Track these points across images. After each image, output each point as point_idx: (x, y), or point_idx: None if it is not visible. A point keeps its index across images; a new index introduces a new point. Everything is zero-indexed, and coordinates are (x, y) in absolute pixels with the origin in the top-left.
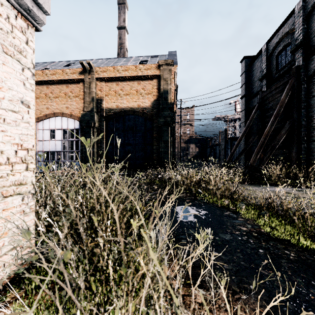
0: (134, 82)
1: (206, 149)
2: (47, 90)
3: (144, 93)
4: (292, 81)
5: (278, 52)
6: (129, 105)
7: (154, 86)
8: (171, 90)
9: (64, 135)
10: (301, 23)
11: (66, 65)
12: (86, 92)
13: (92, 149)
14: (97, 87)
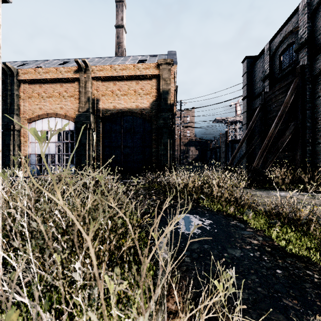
0: (132, 82)
1: (207, 152)
2: (40, 90)
3: (143, 94)
4: (297, 81)
5: (282, 51)
6: (127, 106)
7: (153, 86)
8: (171, 90)
9: (59, 137)
10: (306, 21)
11: (61, 63)
12: (82, 92)
13: (88, 152)
14: (93, 86)
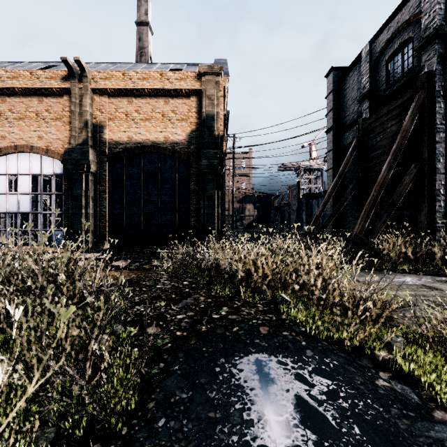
0: (159, 100)
1: (270, 211)
2: (2, 106)
3: (176, 119)
4: (421, 96)
5: (390, 55)
6: (150, 137)
7: (191, 108)
8: (219, 115)
9: (46, 187)
10: (435, 0)
11: (43, 68)
12: (75, 112)
13: (85, 210)
14: (95, 104)
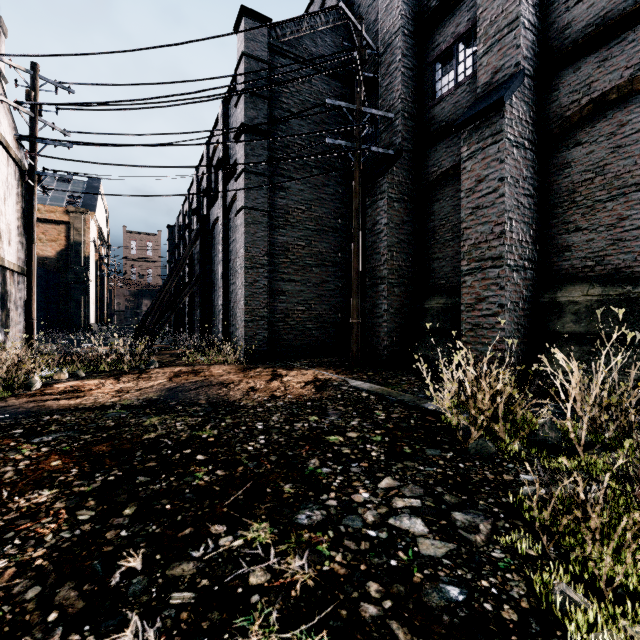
0: None
1: None
2: None
3: (46, 240)
4: (172, 269)
5: None
6: None
7: (61, 233)
8: (86, 242)
9: None
10: (177, 232)
11: None
12: None
13: None
14: None
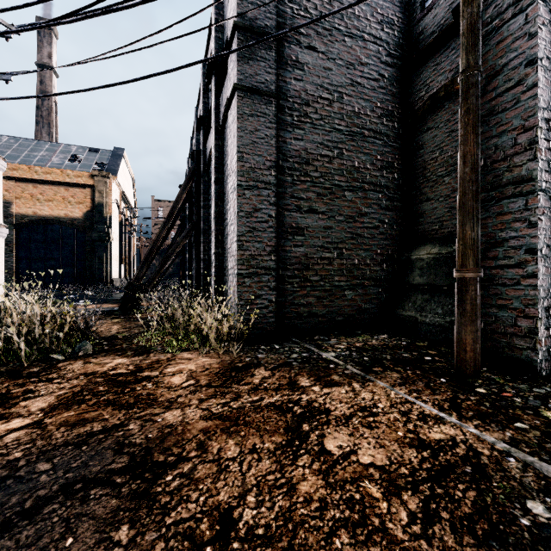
0: (60, 188)
1: None
2: None
3: (75, 202)
4: (180, 225)
5: None
6: (53, 213)
7: (87, 195)
8: (108, 203)
9: None
10: None
11: None
12: None
13: None
14: (3, 186)
